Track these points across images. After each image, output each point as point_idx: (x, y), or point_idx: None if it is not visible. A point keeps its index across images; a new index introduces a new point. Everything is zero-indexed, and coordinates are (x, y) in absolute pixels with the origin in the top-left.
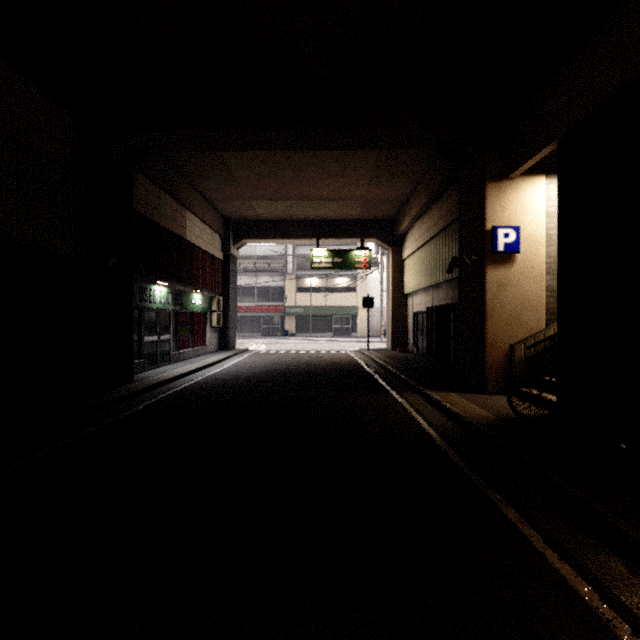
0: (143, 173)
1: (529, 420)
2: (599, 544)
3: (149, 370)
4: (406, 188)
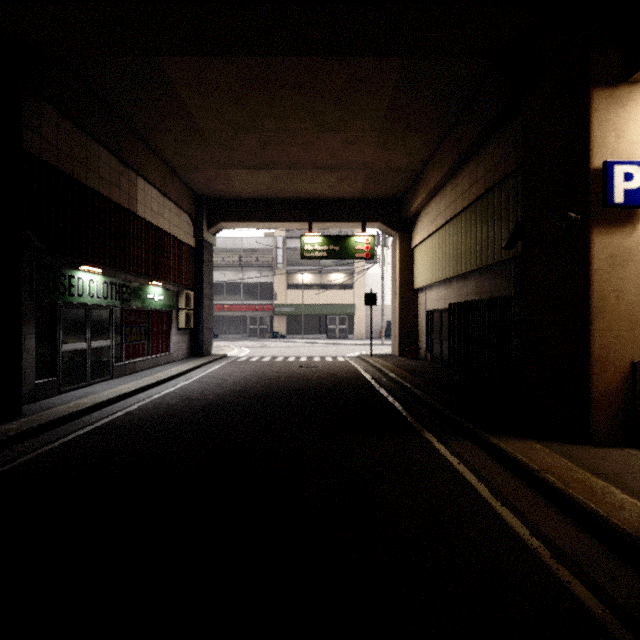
0: (52, 104)
1: None
2: None
3: (70, 391)
4: (423, 151)
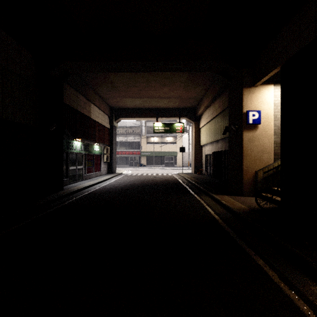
0: (68, 84)
1: (266, 210)
2: (309, 280)
3: (72, 184)
4: (201, 92)
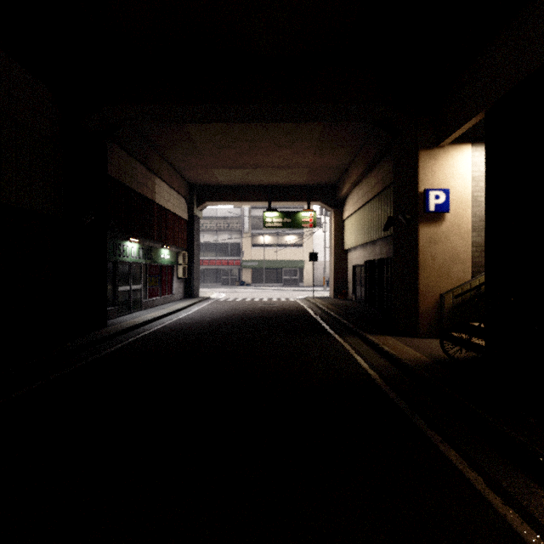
0: (117, 143)
1: (460, 362)
2: (540, 487)
3: (122, 316)
4: (346, 157)
